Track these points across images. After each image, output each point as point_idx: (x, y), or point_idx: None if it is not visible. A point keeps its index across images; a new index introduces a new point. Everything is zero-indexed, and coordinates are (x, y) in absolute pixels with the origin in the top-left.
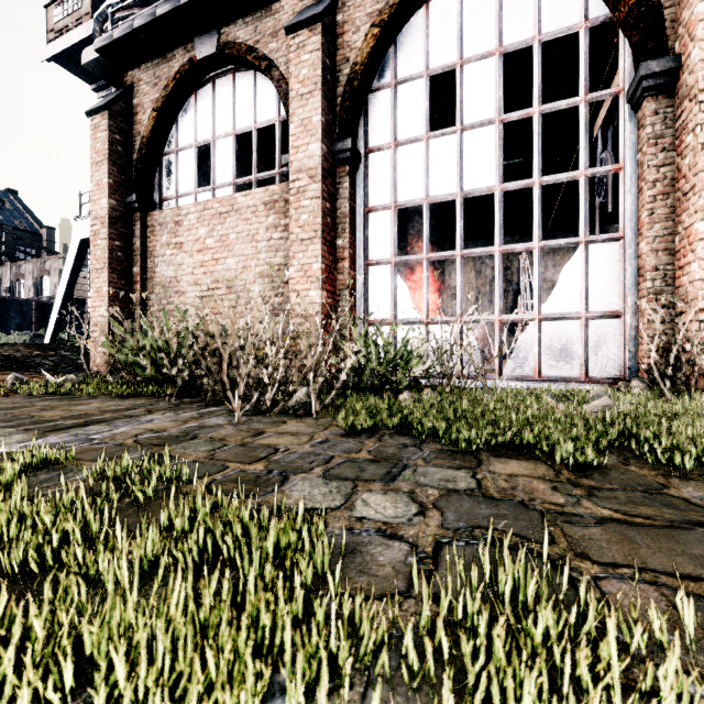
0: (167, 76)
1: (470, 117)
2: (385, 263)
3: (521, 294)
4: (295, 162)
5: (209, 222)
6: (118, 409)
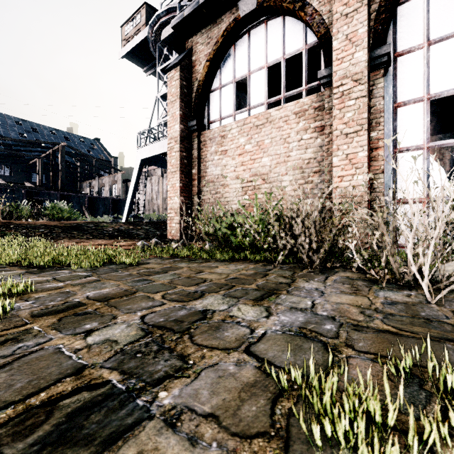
0: (217, 35)
1: None
2: (416, 149)
3: None
4: (339, 71)
5: (248, 133)
6: (254, 274)
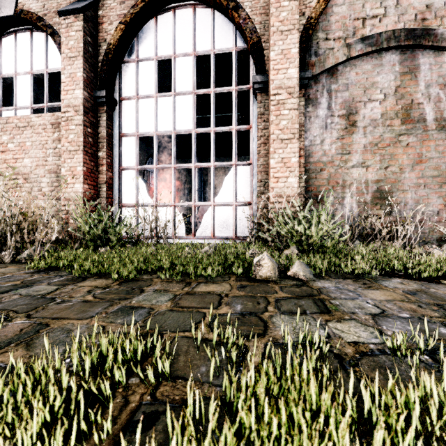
0: None
1: (179, 88)
2: (132, 169)
3: None
4: (65, 100)
5: (10, 132)
6: None
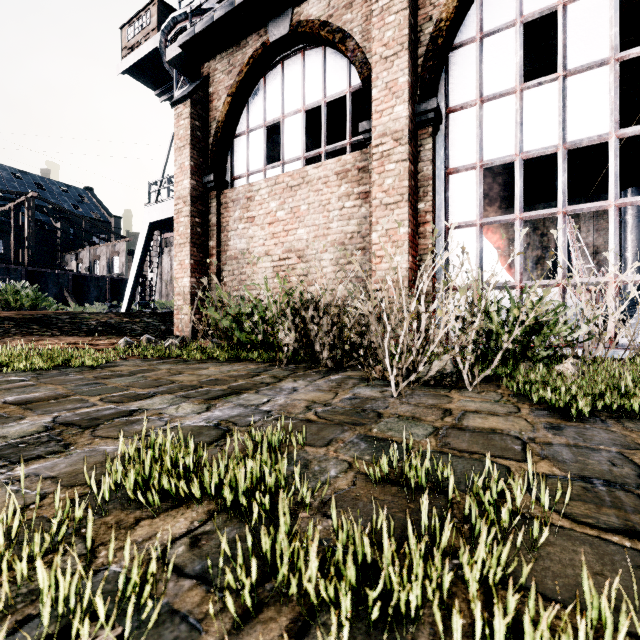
0: (241, 62)
1: (575, 60)
2: (469, 226)
3: (574, 259)
4: (378, 126)
5: (280, 196)
6: (242, 375)
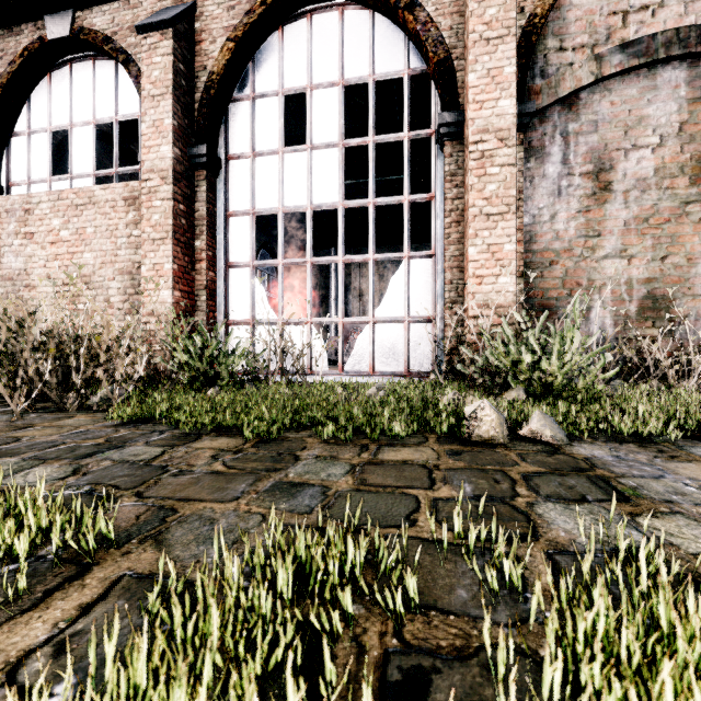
0: (14, 51)
1: (318, 138)
2: (245, 266)
3: None
4: (147, 161)
5: (64, 213)
6: None
